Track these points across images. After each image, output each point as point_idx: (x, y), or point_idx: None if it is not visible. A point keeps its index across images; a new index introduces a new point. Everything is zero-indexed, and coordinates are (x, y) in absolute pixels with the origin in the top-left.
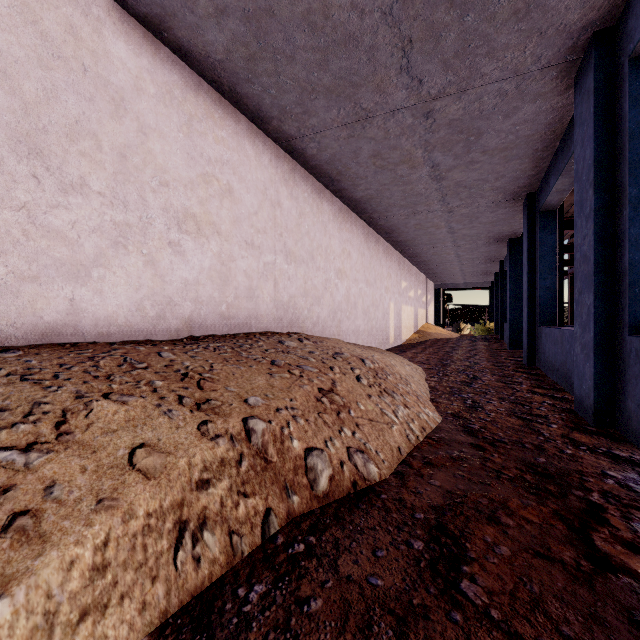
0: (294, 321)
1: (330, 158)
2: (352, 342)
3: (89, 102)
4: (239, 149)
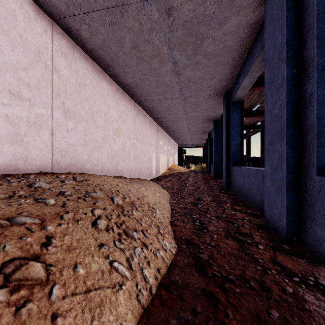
0: (73, 163)
1: (102, 44)
2: (127, 176)
3: None
4: None
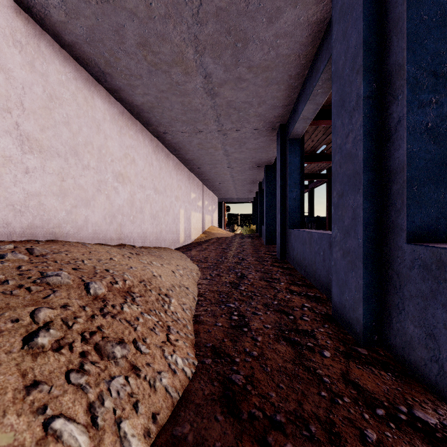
0: (39, 225)
1: (89, 35)
2: (138, 244)
3: None
4: None
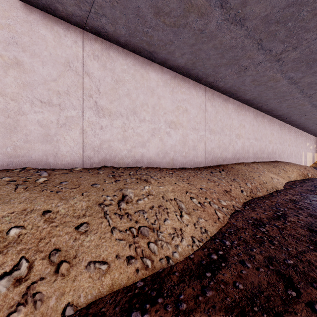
0: (280, 158)
1: (291, 120)
2: None
3: (264, 129)
4: (274, 125)
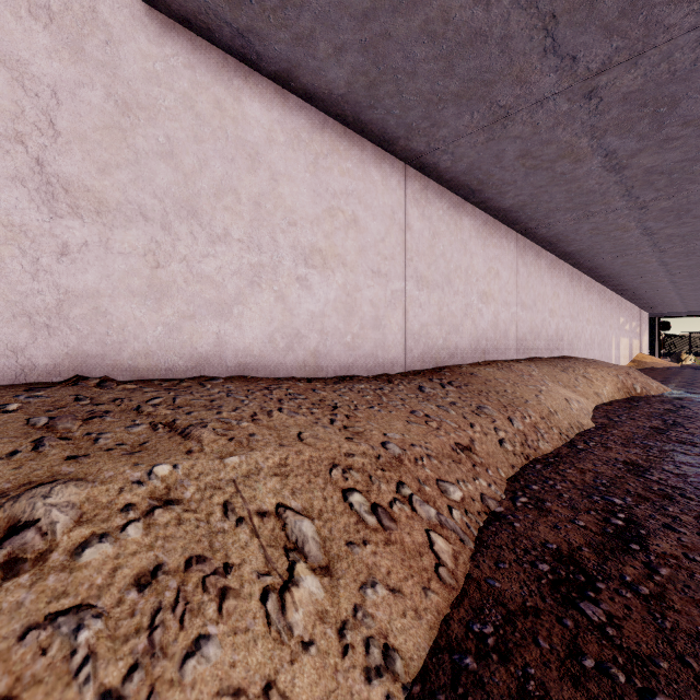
0: (572, 351)
1: (595, 265)
2: None
3: (539, 284)
4: (560, 275)
